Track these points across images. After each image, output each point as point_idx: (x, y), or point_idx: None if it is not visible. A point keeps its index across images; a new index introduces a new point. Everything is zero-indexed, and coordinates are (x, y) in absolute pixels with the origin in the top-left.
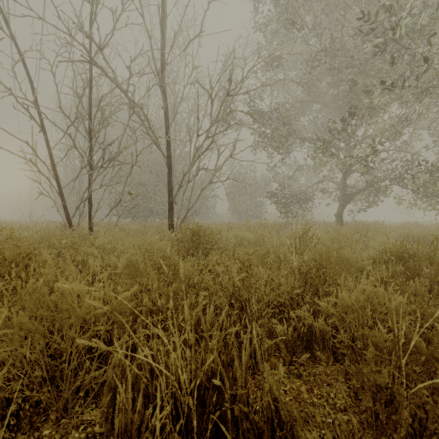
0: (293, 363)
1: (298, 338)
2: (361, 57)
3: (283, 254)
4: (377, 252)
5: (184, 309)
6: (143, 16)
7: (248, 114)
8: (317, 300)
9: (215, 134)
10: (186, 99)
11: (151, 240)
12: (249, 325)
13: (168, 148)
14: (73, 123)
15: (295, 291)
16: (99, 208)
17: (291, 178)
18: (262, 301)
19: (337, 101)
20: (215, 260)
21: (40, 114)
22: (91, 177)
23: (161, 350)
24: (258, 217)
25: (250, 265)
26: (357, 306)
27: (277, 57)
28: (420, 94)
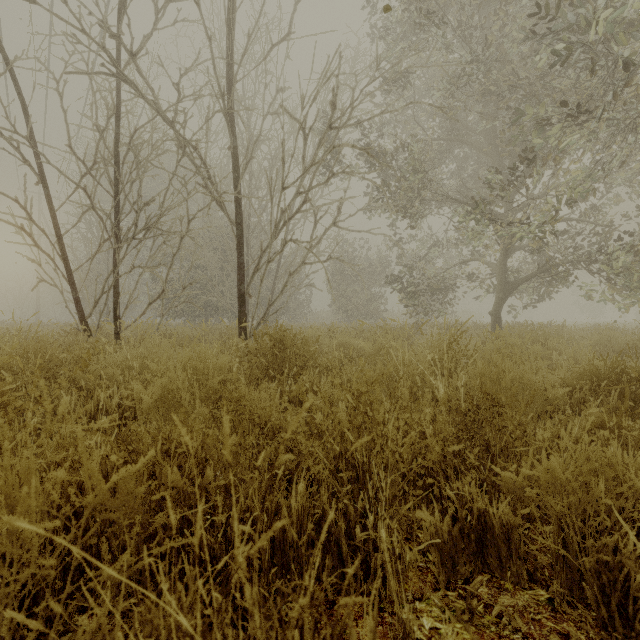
0: (452, 584)
1: (460, 537)
2: (531, 76)
3: (421, 377)
4: (574, 372)
5: (250, 492)
6: (197, 3)
7: (363, 150)
8: (496, 469)
9: (309, 188)
10: (267, 139)
11: (205, 354)
12: (370, 510)
13: (238, 210)
14: (90, 170)
15: (453, 447)
16: (130, 302)
17: (423, 258)
18: (395, 471)
19: (494, 143)
20: (309, 387)
21: (37, 156)
22: (117, 254)
23: (174, 639)
24: (374, 317)
25: (371, 401)
26: (577, 483)
27: (404, 75)
28: (624, 128)
